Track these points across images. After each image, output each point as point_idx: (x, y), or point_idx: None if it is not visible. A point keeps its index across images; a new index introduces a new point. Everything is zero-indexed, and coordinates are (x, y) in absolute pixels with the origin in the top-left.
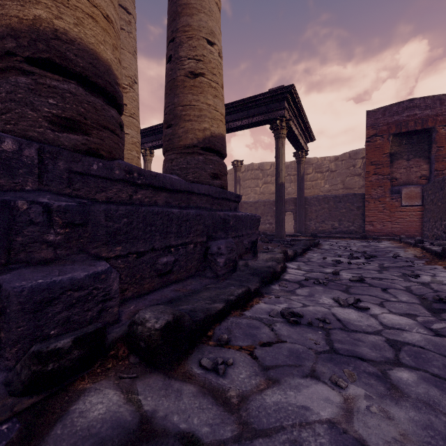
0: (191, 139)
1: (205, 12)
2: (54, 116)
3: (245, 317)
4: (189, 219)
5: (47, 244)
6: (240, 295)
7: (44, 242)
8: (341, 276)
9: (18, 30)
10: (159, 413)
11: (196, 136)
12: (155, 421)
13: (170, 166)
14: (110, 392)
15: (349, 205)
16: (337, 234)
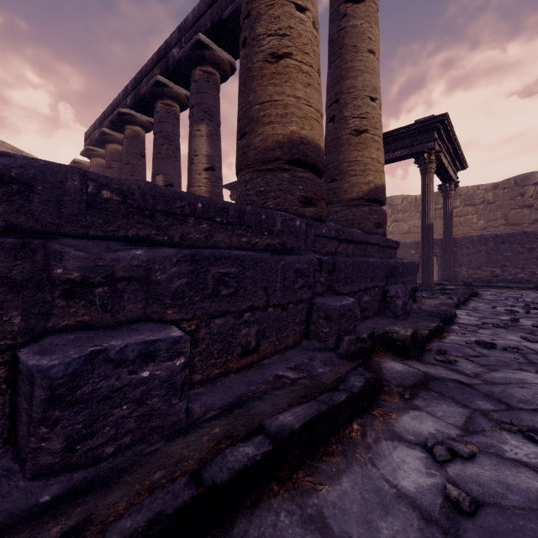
0: (356, 192)
1: (368, 71)
2: (301, 197)
3: (445, 342)
4: (377, 266)
5: (320, 283)
6: (435, 327)
7: (319, 282)
8: (521, 323)
9: (282, 143)
10: (431, 372)
11: (362, 190)
12: (432, 375)
13: (335, 218)
14: (395, 363)
15: (517, 247)
16: (499, 283)
